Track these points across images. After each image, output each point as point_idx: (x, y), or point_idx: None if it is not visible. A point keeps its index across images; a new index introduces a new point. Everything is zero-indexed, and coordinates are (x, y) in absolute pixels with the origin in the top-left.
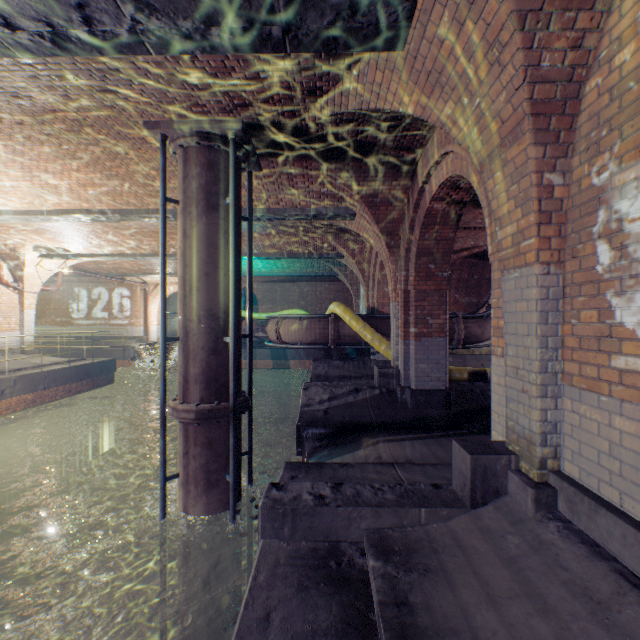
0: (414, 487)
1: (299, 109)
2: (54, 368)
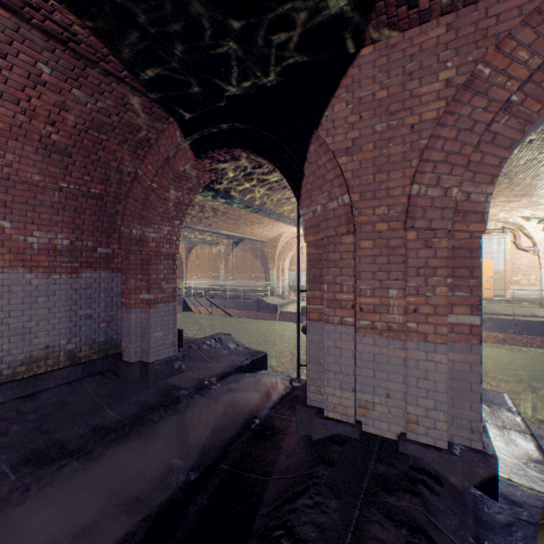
0: (194, 344)
1: (266, 172)
2: (529, 319)
